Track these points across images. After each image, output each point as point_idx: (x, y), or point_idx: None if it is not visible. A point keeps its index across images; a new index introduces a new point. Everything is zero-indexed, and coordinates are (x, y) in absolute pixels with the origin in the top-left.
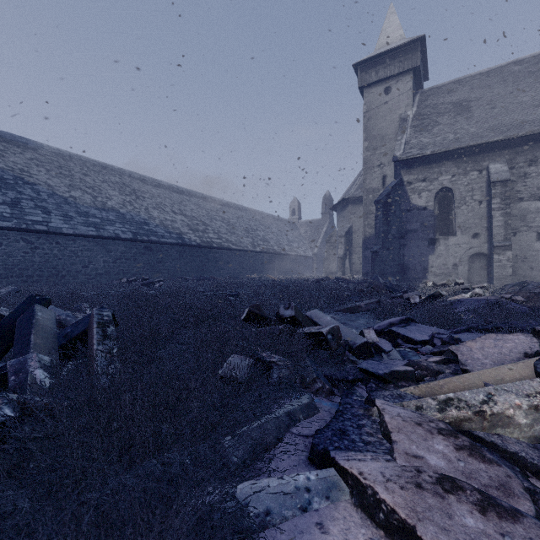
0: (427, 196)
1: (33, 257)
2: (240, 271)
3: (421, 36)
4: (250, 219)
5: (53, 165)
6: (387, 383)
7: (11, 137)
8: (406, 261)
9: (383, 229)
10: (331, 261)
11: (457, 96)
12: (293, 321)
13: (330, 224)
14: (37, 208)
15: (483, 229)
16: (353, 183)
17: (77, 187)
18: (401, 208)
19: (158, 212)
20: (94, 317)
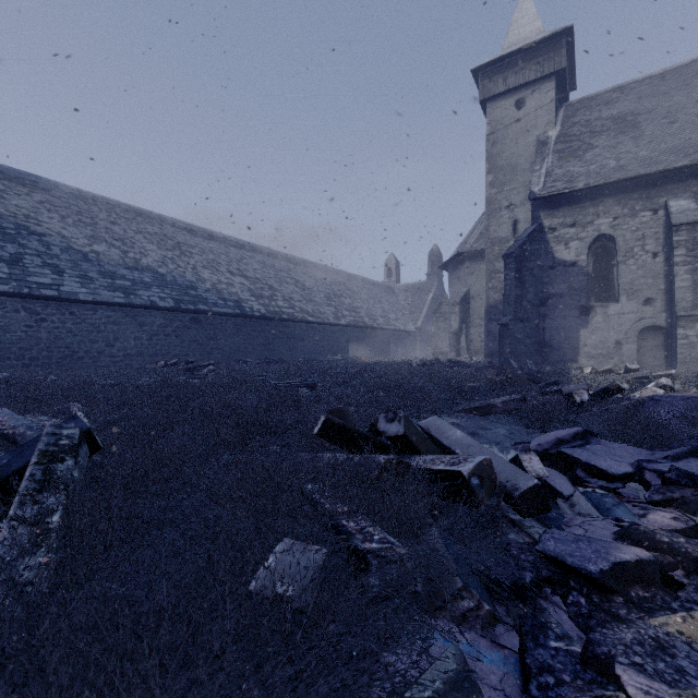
0: (577, 247)
1: (38, 333)
2: (319, 351)
3: (567, 27)
4: (332, 282)
5: (70, 211)
6: (608, 593)
7: (15, 174)
8: (547, 337)
9: (515, 293)
10: (440, 337)
11: (619, 109)
12: (401, 443)
13: (438, 288)
14: (45, 267)
15: (660, 292)
16: (471, 232)
17: (101, 239)
18: (540, 265)
19: (209, 272)
20: (39, 441)
